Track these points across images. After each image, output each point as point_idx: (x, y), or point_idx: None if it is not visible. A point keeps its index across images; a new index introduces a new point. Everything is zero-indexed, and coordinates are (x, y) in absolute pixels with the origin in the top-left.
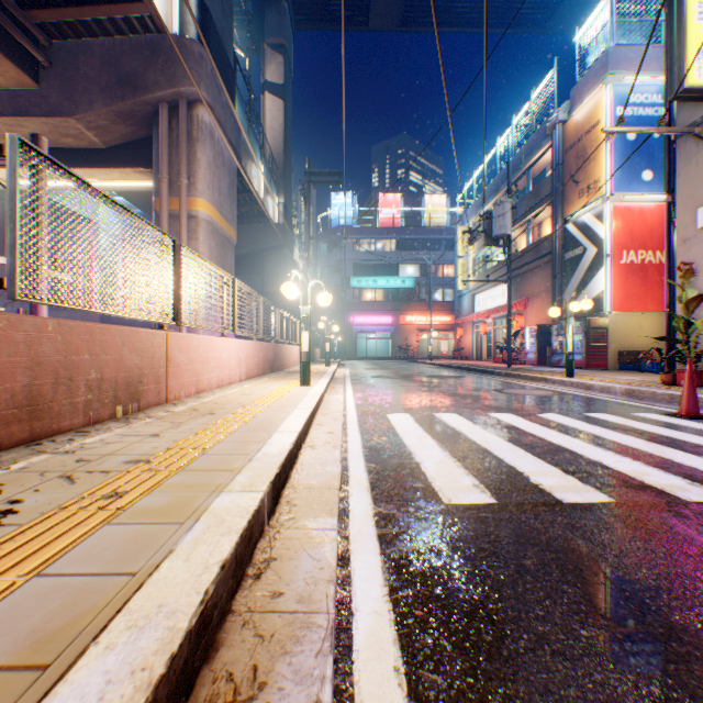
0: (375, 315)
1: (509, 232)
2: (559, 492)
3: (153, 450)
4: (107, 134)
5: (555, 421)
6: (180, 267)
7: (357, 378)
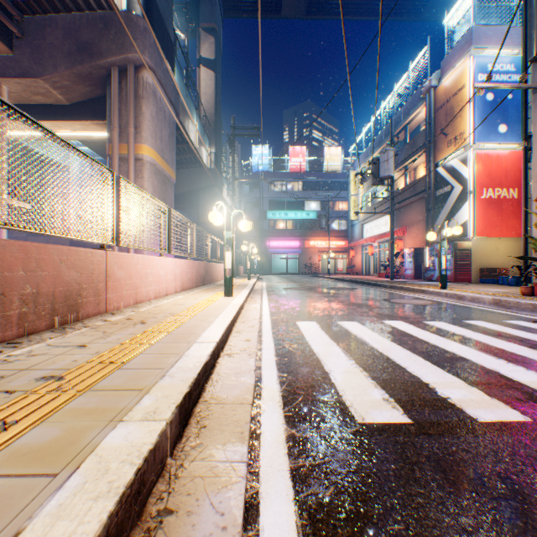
0: (286, 240)
1: (392, 174)
2: (471, 408)
3: (71, 364)
4: (69, 93)
5: (442, 328)
6: (119, 196)
7: (272, 289)
